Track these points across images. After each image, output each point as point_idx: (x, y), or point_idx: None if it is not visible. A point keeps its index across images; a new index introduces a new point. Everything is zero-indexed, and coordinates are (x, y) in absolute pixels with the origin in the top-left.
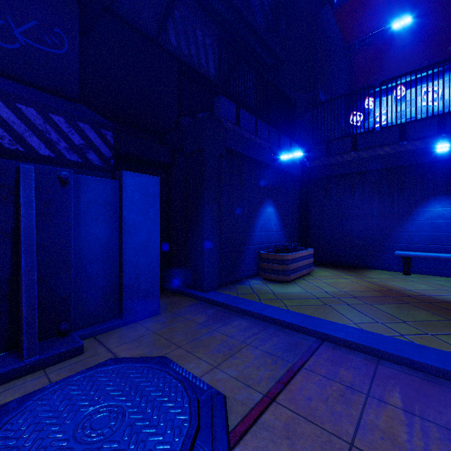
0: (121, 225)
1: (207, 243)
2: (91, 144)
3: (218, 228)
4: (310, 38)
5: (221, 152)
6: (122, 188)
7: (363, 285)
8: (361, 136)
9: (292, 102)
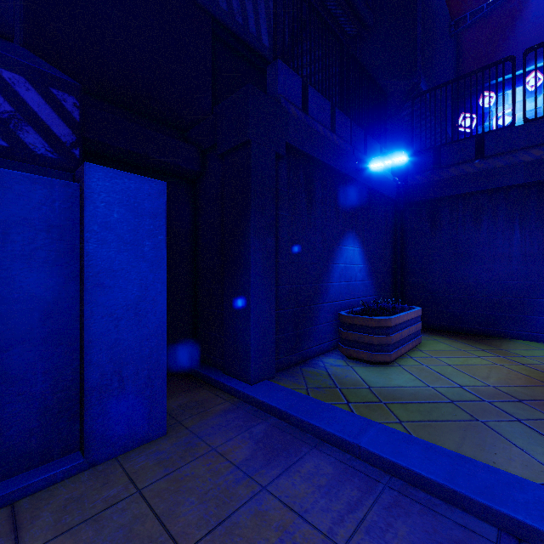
0: (82, 269)
1: (255, 301)
2: (30, 115)
3: (273, 276)
4: (407, 1)
5: (279, 150)
6: (84, 197)
7: (519, 372)
8: (491, 135)
9: (383, 91)
